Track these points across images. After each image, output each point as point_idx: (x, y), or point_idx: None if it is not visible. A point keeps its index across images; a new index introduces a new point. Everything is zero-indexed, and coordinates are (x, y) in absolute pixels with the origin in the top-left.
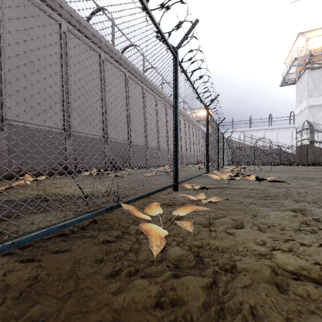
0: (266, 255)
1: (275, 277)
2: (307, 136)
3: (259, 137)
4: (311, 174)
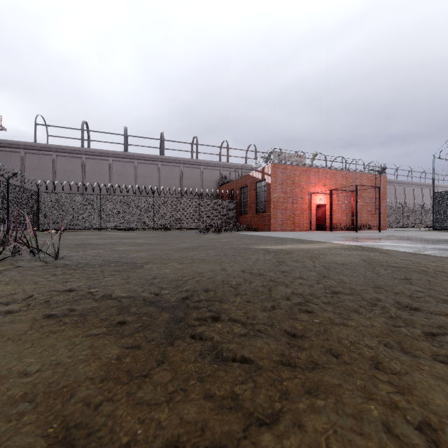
0: None
1: None
2: None
3: None
4: None
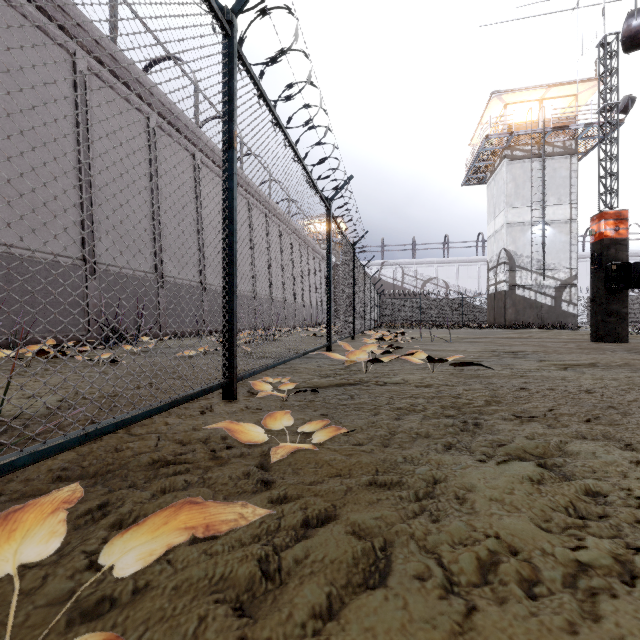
0: None
1: None
2: (504, 275)
3: (429, 276)
4: (517, 344)
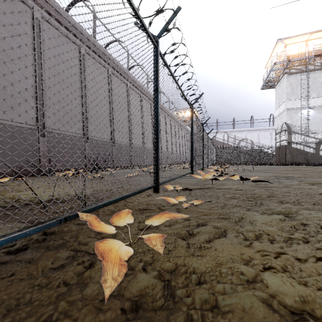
0: (256, 279)
1: (271, 318)
2: (285, 137)
3: (242, 137)
4: (290, 173)
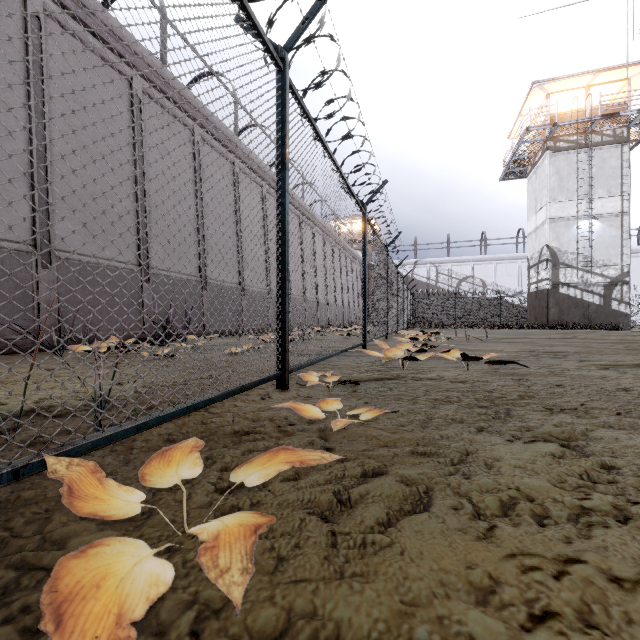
0: None
1: None
2: (547, 273)
3: (464, 274)
4: (558, 345)
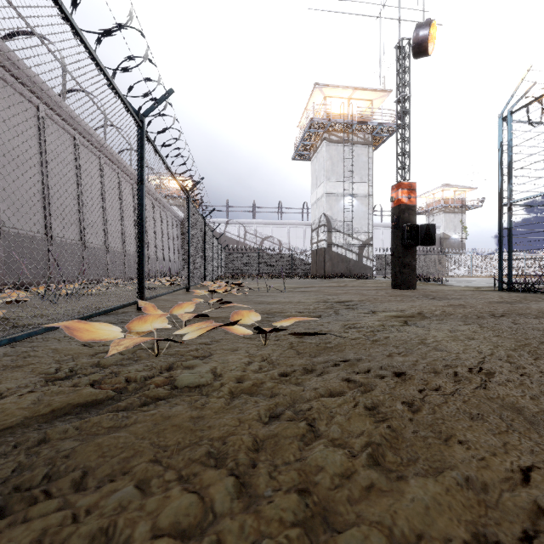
0: None
1: None
2: (324, 235)
3: (266, 234)
4: (341, 293)
